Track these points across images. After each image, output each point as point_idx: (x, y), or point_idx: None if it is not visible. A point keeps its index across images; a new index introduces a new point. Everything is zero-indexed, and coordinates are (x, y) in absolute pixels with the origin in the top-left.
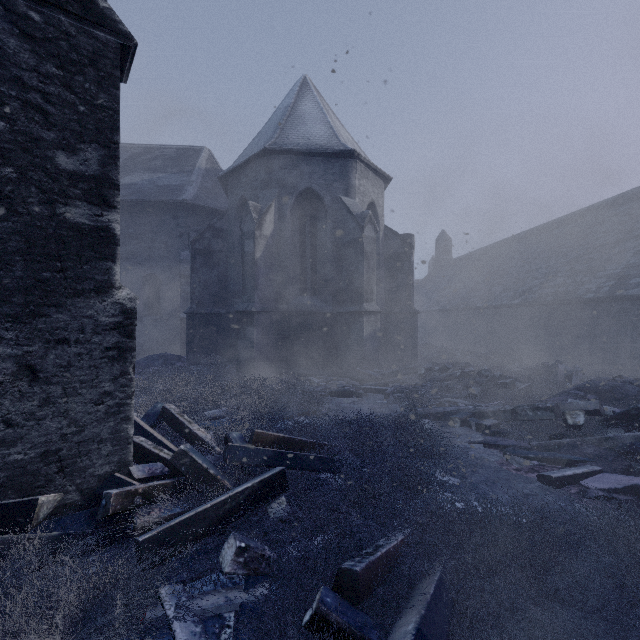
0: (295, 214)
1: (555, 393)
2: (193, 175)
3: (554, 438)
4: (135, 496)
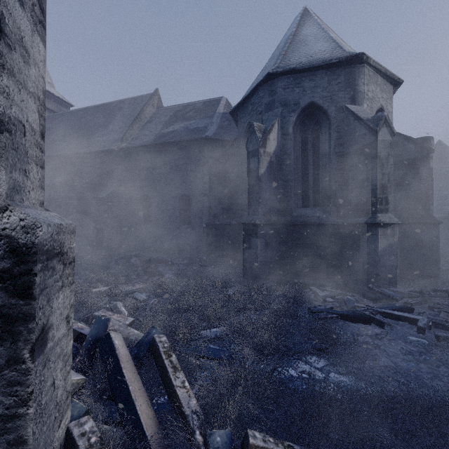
0: (297, 130)
1: None
2: (214, 118)
3: None
4: None
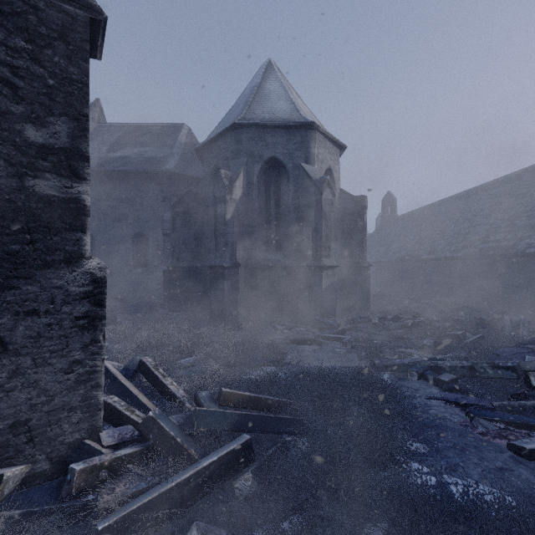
0: (261, 180)
1: (506, 345)
2: (175, 148)
3: (517, 398)
4: (100, 470)
